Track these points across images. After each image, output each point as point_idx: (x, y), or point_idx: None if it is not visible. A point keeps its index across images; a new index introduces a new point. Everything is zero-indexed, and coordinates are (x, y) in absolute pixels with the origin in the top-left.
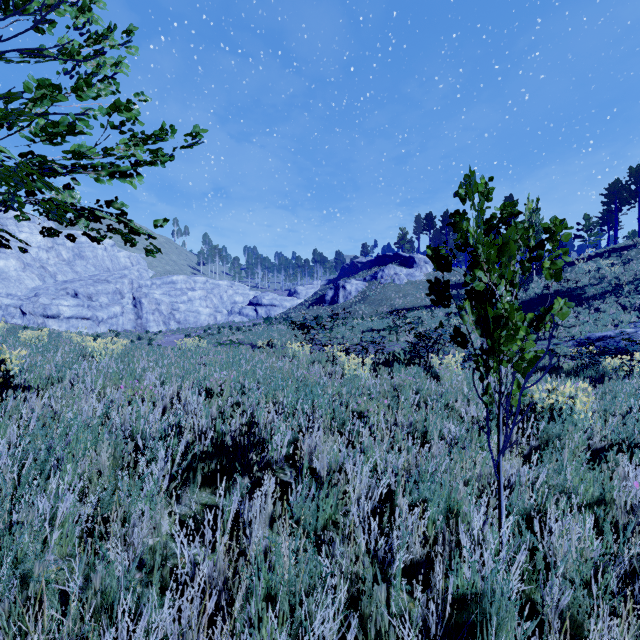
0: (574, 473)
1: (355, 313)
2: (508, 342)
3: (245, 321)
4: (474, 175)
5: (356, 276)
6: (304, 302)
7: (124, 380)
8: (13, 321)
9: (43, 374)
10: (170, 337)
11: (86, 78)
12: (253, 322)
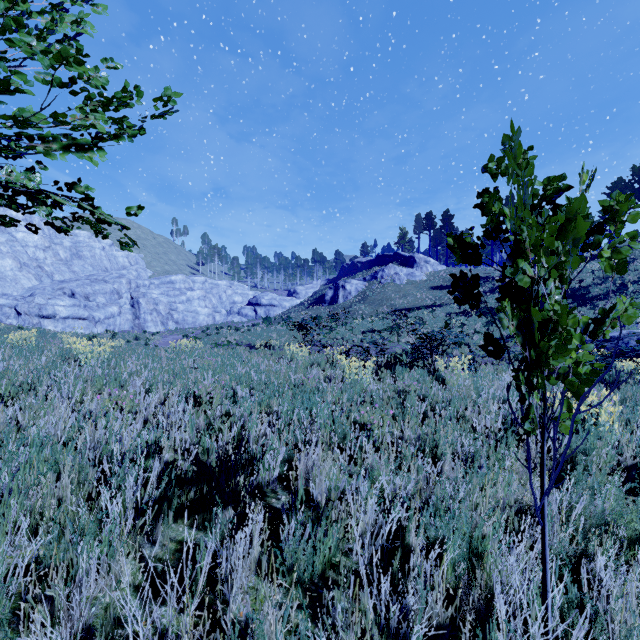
0: (615, 502)
1: (355, 313)
2: (559, 353)
3: (244, 321)
4: (519, 134)
5: (356, 276)
6: (303, 302)
7: (108, 386)
8: (8, 321)
9: (15, 381)
10: (168, 337)
11: (38, 34)
12: (252, 322)
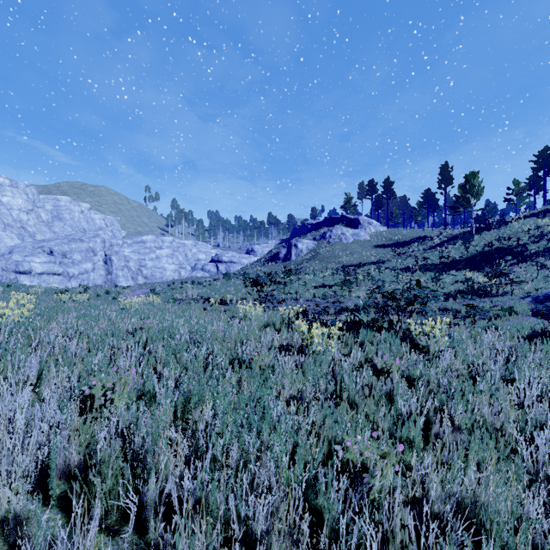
0: None
1: (306, 269)
2: None
3: (207, 276)
4: None
5: (307, 236)
6: (260, 259)
7: None
8: None
9: None
10: (137, 291)
11: None
12: (214, 277)
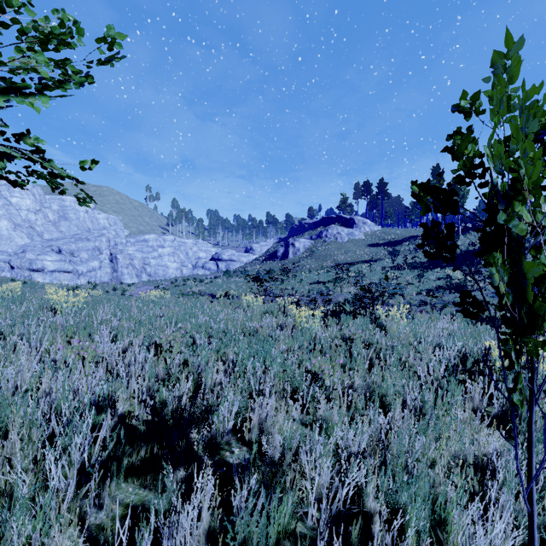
0: None
1: (303, 267)
2: None
3: (207, 274)
4: (520, 46)
5: (304, 235)
6: (259, 257)
7: (77, 334)
8: (3, 274)
9: None
10: (142, 288)
11: None
12: (214, 275)
